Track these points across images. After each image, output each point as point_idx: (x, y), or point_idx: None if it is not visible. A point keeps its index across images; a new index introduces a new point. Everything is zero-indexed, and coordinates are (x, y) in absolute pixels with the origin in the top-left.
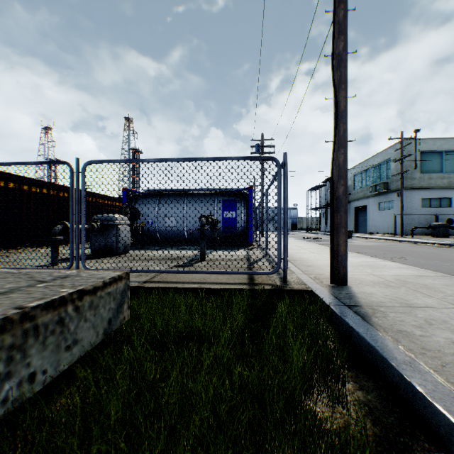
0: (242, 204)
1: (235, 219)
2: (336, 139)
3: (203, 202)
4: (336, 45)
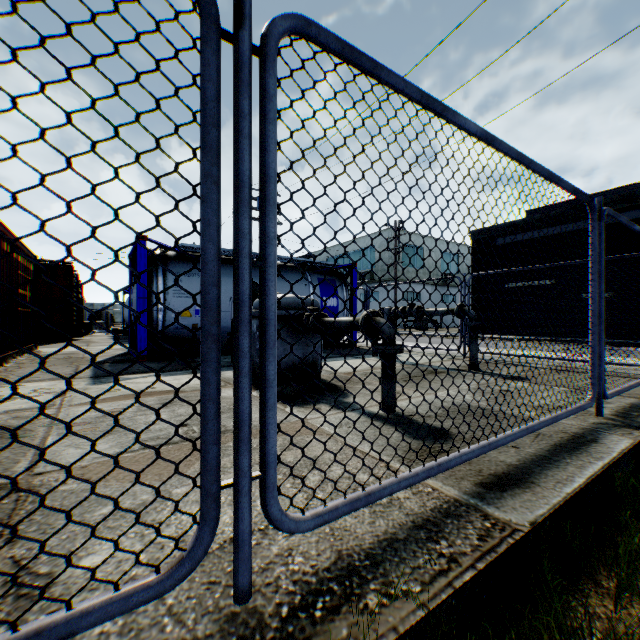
0: (344, 288)
1: (336, 309)
2: None
3: (292, 280)
4: None
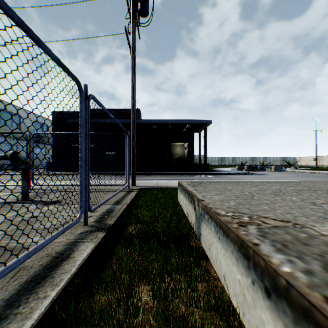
0: None
1: None
2: (134, 131)
3: None
4: (134, 96)
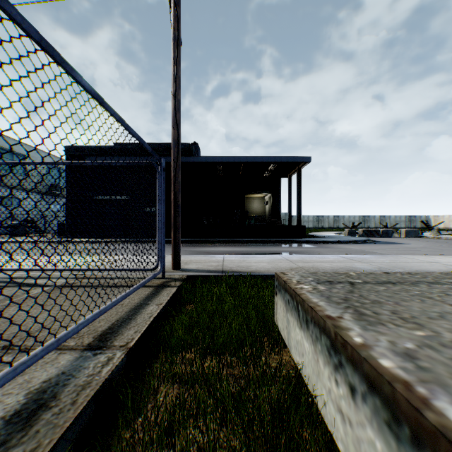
0: None
1: None
2: (178, 162)
3: None
4: (178, 92)
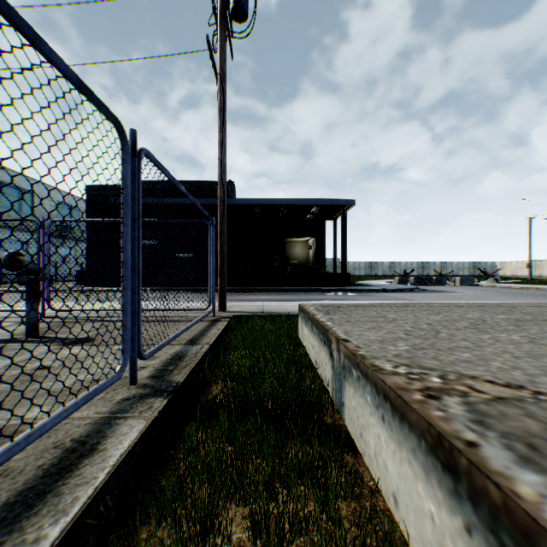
0: None
1: None
2: (224, 217)
3: None
4: (224, 157)
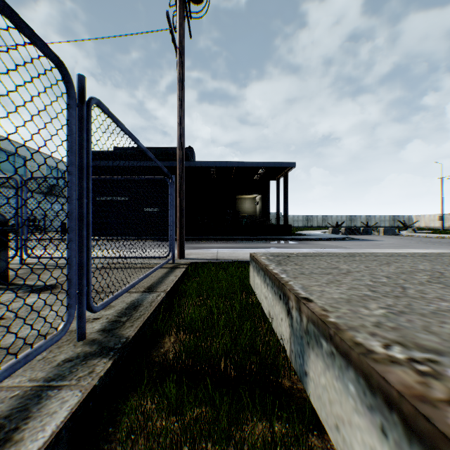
0: None
1: None
2: (183, 175)
3: None
4: (183, 121)
